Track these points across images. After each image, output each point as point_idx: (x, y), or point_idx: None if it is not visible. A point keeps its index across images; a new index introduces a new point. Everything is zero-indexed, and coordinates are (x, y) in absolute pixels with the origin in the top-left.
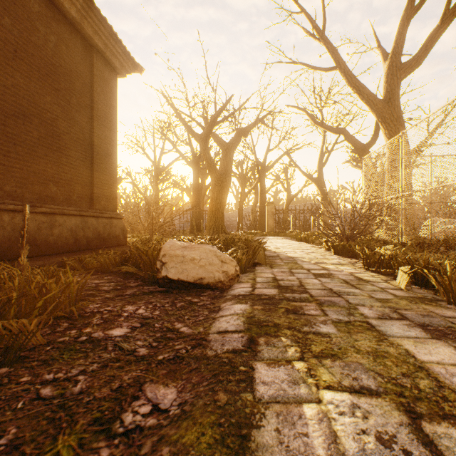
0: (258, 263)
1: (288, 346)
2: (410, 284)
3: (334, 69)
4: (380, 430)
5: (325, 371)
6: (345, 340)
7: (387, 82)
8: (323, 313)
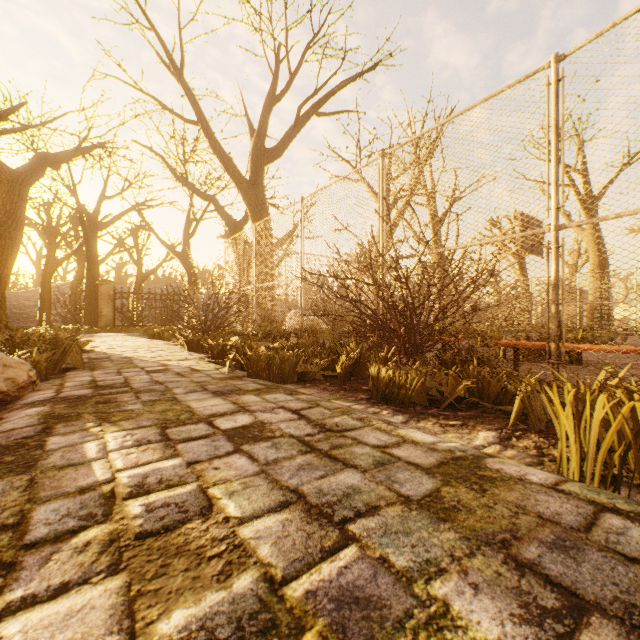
0: (74, 368)
1: (89, 423)
2: (240, 370)
3: (196, 124)
4: (139, 438)
5: (117, 426)
6: (147, 409)
7: (253, 162)
8: (137, 398)
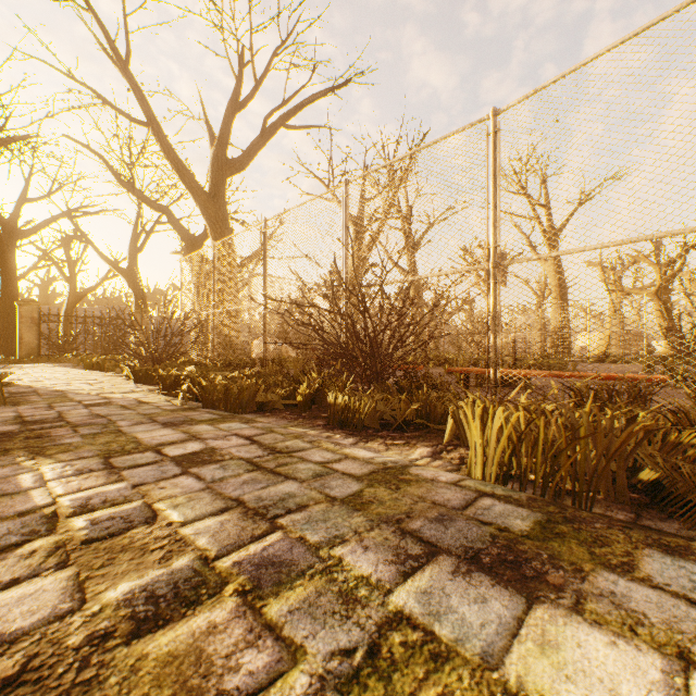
0: None
1: (20, 457)
2: (195, 401)
3: (146, 125)
4: (80, 468)
5: (54, 459)
6: (87, 442)
7: (213, 173)
8: (75, 432)
